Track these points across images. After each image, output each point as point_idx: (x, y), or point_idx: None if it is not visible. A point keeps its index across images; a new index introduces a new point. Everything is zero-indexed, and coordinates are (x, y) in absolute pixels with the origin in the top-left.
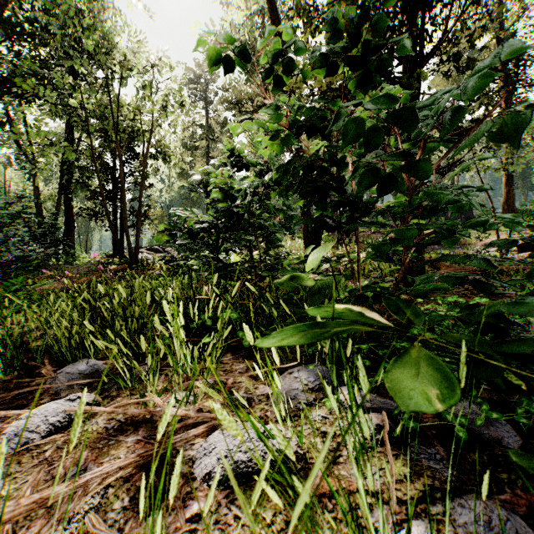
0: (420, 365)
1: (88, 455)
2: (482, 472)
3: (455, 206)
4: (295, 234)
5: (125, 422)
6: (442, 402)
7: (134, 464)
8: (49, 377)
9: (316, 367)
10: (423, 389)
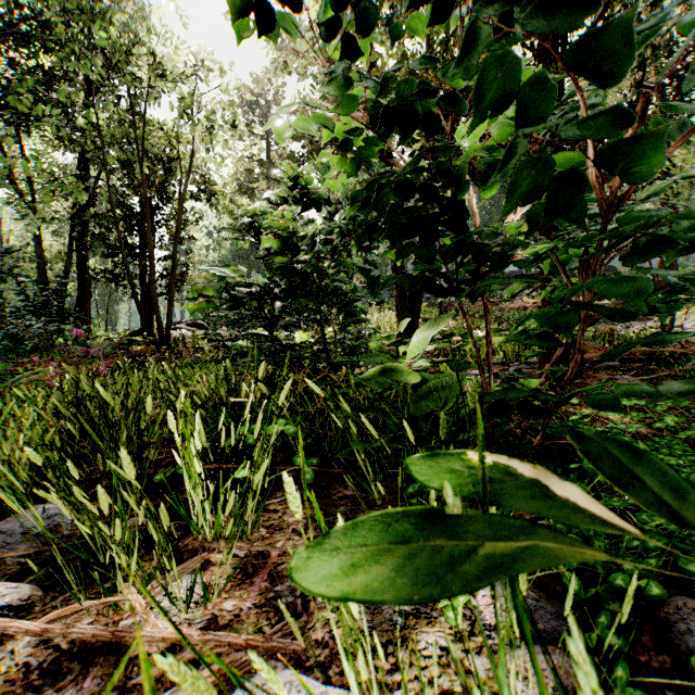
0: None
1: None
2: None
3: (687, 244)
4: (384, 304)
5: (68, 651)
6: None
7: None
8: None
9: None
10: None
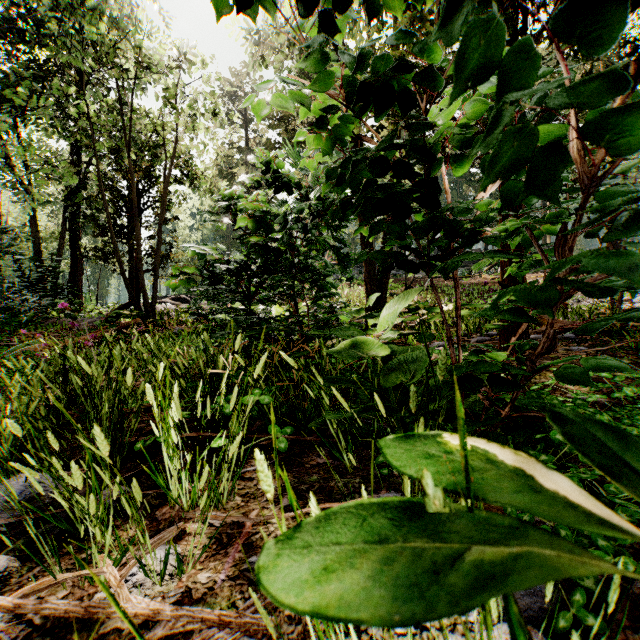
0: None
1: None
2: None
3: None
4: (354, 280)
5: (41, 625)
6: None
7: None
8: None
9: None
10: None
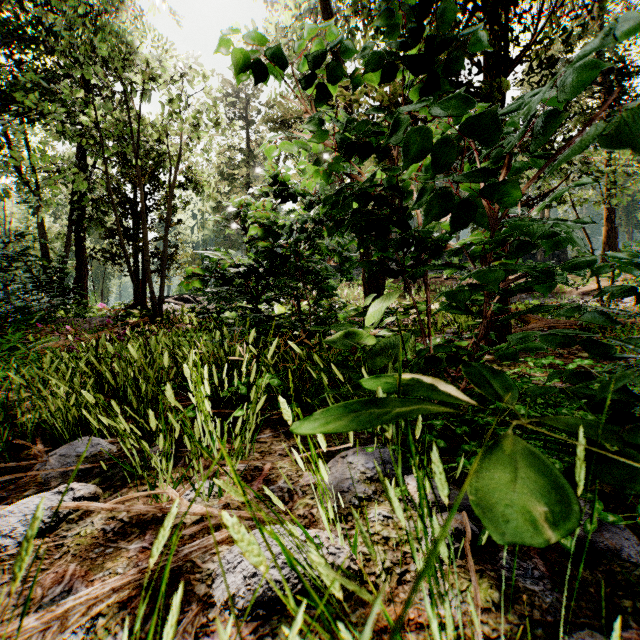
0: (521, 466)
1: (76, 570)
2: (597, 597)
3: (555, 243)
4: (354, 280)
5: (129, 522)
6: (558, 528)
7: (133, 584)
8: (38, 461)
9: (377, 449)
10: (528, 505)
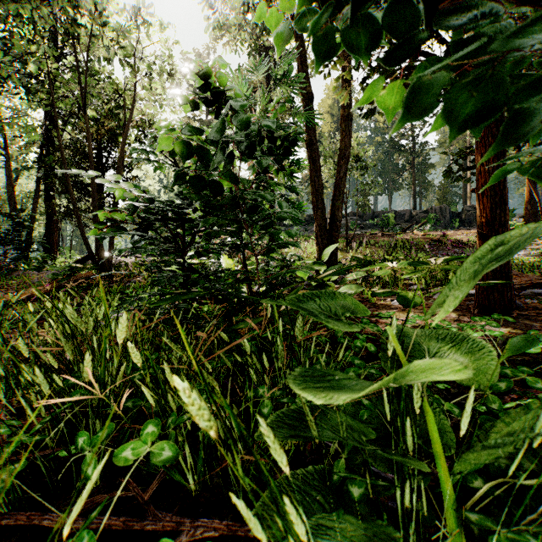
0: None
1: None
2: None
3: None
4: (300, 236)
5: None
6: None
7: None
8: None
9: None
10: None
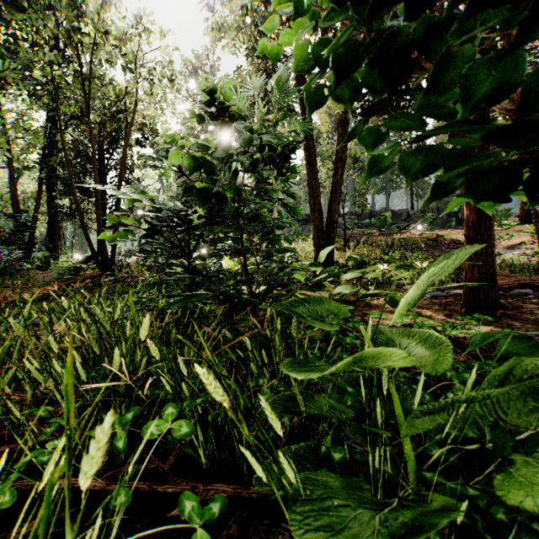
0: None
1: None
2: None
3: None
4: (299, 235)
5: None
6: None
7: None
8: None
9: None
10: None
